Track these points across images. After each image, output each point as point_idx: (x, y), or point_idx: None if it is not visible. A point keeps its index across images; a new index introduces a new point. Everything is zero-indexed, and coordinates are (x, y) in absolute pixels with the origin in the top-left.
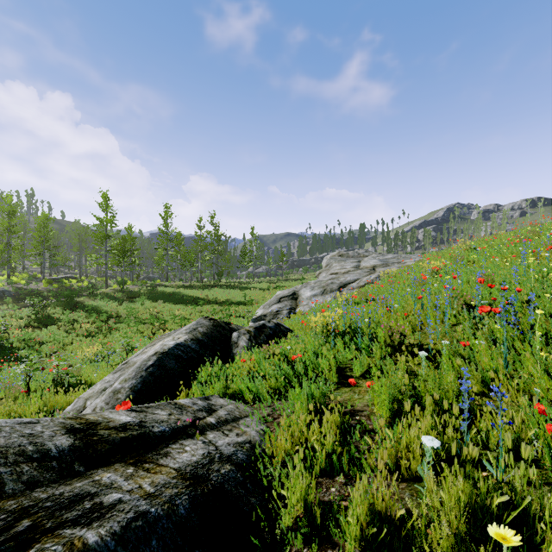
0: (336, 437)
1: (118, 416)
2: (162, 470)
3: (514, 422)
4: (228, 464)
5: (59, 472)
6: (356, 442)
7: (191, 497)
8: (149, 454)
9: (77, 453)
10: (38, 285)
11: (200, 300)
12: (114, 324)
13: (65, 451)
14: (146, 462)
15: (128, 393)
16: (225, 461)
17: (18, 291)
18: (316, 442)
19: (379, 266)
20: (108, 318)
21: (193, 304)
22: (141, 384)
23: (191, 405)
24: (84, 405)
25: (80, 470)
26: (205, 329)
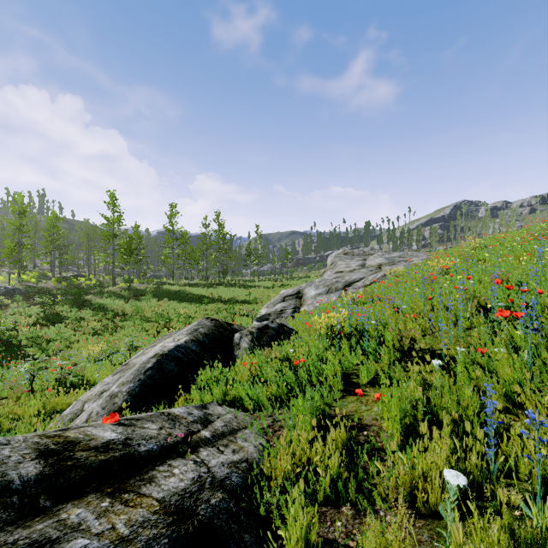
0: (342, 458)
1: (102, 431)
2: (143, 502)
3: (547, 446)
4: (219, 491)
5: (20, 509)
6: (364, 463)
7: (171, 540)
8: (131, 479)
9: (45, 483)
10: (47, 284)
11: (205, 298)
12: (120, 322)
13: (31, 482)
14: (125, 491)
15: (126, 398)
16: (217, 488)
17: (28, 289)
18: (319, 463)
19: (385, 265)
20: (114, 316)
21: (198, 302)
22: (139, 387)
23: (186, 416)
24: (82, 409)
25: (46, 505)
26: (207, 329)
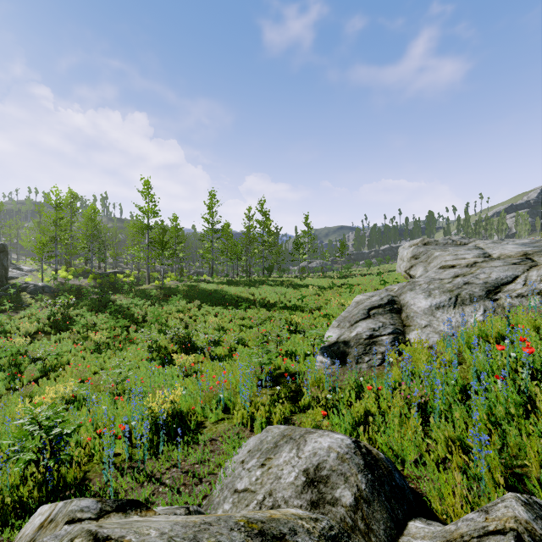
0: None
1: None
2: None
3: None
4: None
5: None
6: None
7: None
8: None
9: None
10: (83, 281)
11: (242, 303)
12: (133, 333)
13: None
14: None
15: None
16: None
17: (60, 287)
18: None
19: (538, 254)
20: (132, 323)
21: (235, 306)
22: None
23: None
24: None
25: None
26: None
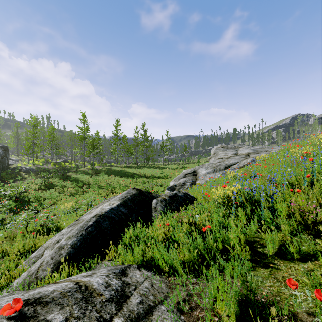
0: None
1: None
2: None
3: None
4: None
5: None
6: None
7: None
8: None
9: None
10: (48, 166)
11: (135, 175)
12: (85, 189)
13: None
14: None
15: (69, 250)
16: None
17: (38, 169)
18: None
19: (252, 154)
20: (83, 185)
21: (131, 177)
22: (80, 241)
23: (103, 291)
24: (43, 254)
25: None
26: (133, 196)
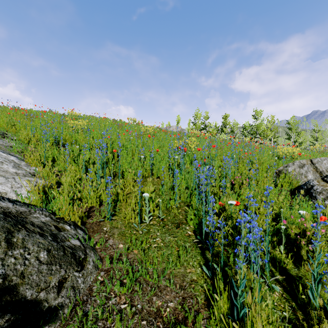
0: None
1: None
2: None
3: None
4: None
5: None
6: None
7: None
8: None
9: None
10: None
11: None
12: None
13: None
14: None
15: None
16: None
17: None
18: None
19: None
20: None
21: None
22: None
23: None
24: None
25: None
26: None
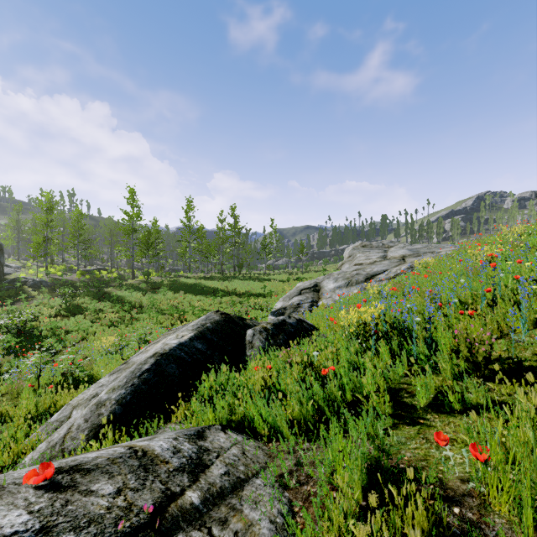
0: None
1: (5, 511)
2: None
3: None
4: None
5: None
6: None
7: None
8: None
9: None
10: (72, 276)
11: (219, 291)
12: (136, 314)
13: None
14: None
15: (114, 407)
16: None
17: (54, 282)
18: None
19: (410, 256)
20: (131, 308)
21: (213, 295)
22: (131, 395)
23: (169, 457)
24: (69, 416)
25: None
26: (215, 325)
